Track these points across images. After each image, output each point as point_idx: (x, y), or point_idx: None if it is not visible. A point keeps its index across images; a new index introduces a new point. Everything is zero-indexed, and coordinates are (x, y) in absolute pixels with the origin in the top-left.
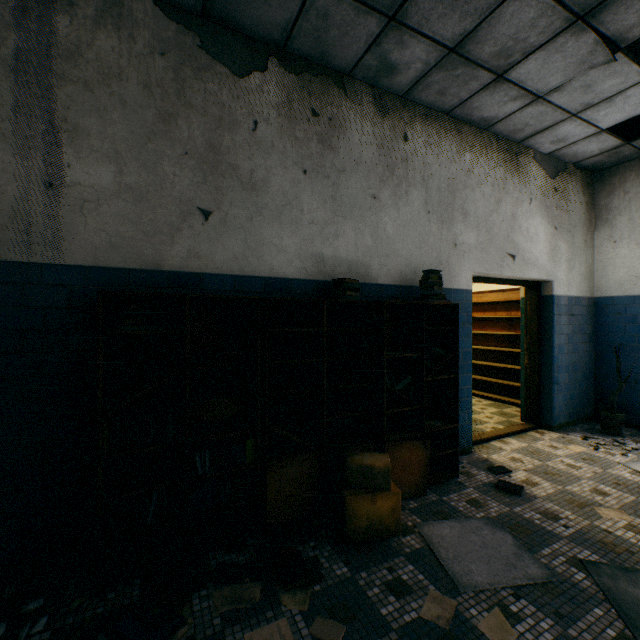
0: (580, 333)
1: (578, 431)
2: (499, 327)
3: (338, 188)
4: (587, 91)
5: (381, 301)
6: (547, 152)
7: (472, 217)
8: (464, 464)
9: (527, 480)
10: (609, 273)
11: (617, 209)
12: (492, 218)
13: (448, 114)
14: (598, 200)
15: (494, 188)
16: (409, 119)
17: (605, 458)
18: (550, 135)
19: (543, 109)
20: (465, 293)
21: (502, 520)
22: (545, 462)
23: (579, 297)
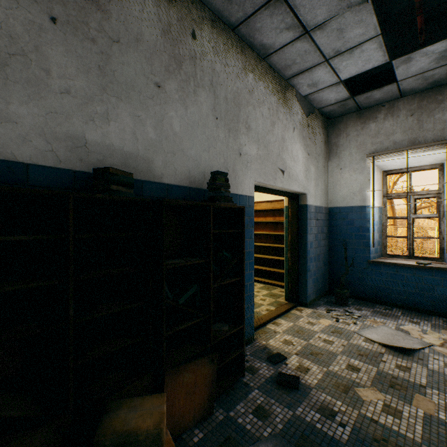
0: (321, 233)
1: (322, 305)
2: (268, 228)
3: (109, 60)
4: (340, 36)
5: (160, 200)
6: (304, 94)
7: (254, 132)
8: (248, 356)
9: (300, 366)
10: (338, 190)
11: (342, 146)
12: (269, 137)
13: (234, 30)
14: (331, 139)
15: (270, 112)
16: (198, 18)
17: (345, 328)
18: (308, 77)
19: (308, 47)
20: (248, 199)
21: (289, 434)
22: (309, 341)
23: (321, 207)
